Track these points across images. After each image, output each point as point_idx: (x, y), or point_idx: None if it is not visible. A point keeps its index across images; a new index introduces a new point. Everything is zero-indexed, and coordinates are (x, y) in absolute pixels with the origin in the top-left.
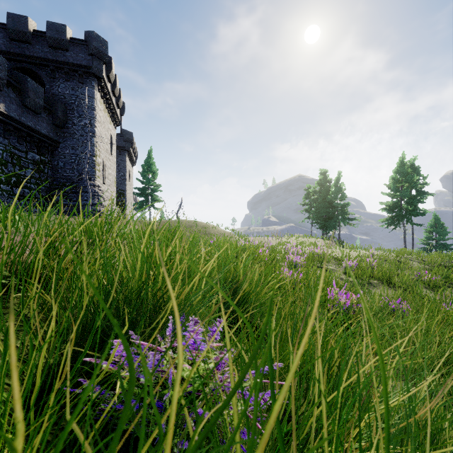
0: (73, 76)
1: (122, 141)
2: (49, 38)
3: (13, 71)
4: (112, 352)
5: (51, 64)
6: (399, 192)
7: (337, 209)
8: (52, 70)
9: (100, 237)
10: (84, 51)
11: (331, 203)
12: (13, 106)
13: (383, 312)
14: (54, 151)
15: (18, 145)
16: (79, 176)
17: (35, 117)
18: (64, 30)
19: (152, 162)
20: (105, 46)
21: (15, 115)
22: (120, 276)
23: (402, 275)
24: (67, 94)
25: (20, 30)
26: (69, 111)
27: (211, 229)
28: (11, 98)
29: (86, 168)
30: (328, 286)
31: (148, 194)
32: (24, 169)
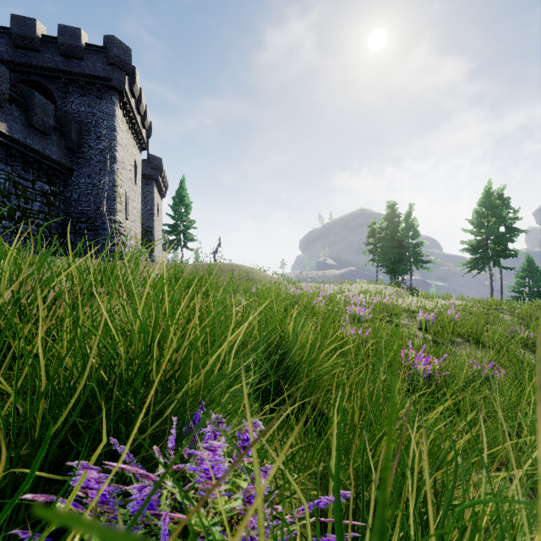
0: (89, 90)
1: (149, 168)
2: (60, 45)
3: (18, 84)
4: (72, 482)
5: (63, 75)
6: (484, 228)
7: (408, 249)
8: (64, 83)
9: (99, 286)
10: (103, 60)
11: (401, 242)
12: (16, 126)
13: (474, 382)
14: (66, 180)
15: (24, 173)
16: (97, 210)
17: (44, 140)
18: (78, 35)
19: (185, 193)
20: (128, 53)
21: (20, 136)
22: (113, 345)
23: (492, 332)
24: (82, 112)
25: (27, 35)
26: (85, 132)
27: (255, 274)
28: (15, 117)
29: (104, 201)
30: (401, 347)
31: (180, 232)
32: (30, 202)
